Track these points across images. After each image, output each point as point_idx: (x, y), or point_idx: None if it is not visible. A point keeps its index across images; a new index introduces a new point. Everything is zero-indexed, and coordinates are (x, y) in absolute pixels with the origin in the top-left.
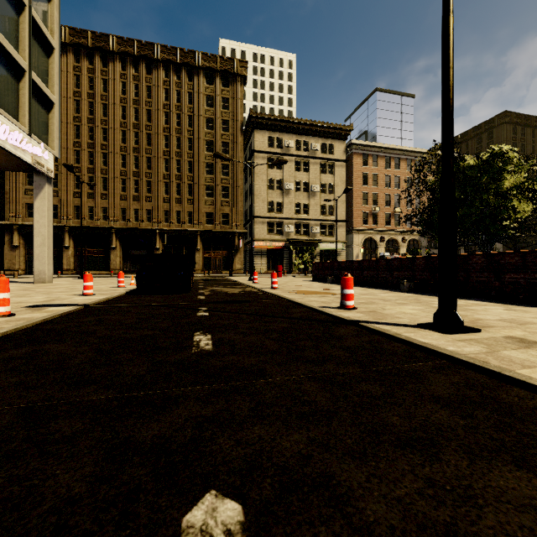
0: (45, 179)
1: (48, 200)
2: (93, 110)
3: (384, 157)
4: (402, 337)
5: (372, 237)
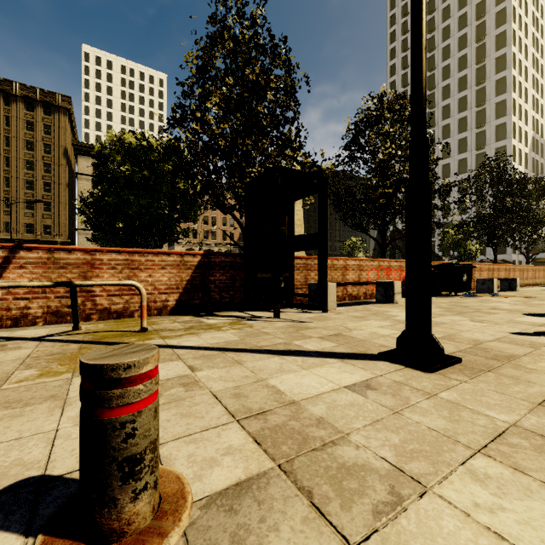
0: None
1: None
2: None
3: None
4: None
5: (193, 248)
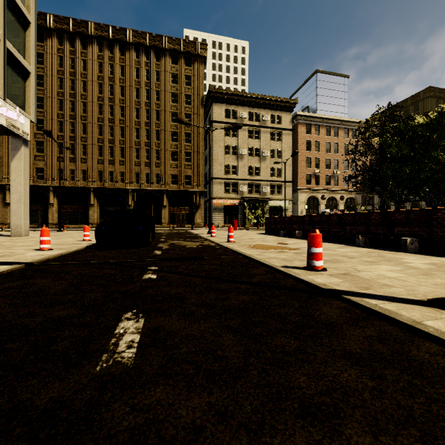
0: (21, 141)
1: (24, 161)
2: (74, 86)
3: (325, 126)
4: (432, 332)
5: (315, 196)
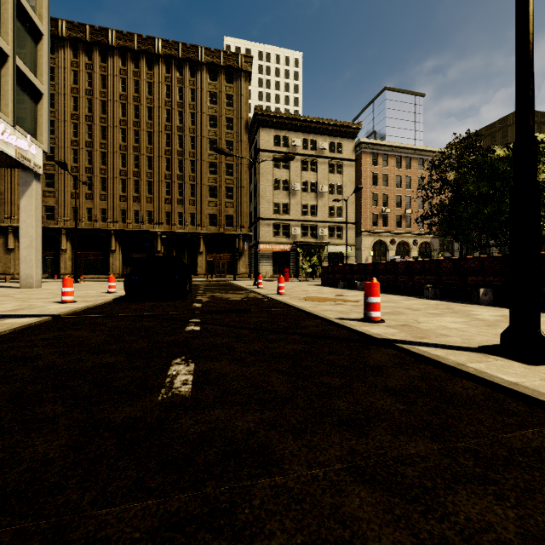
0: (33, 175)
1: (36, 199)
2: (92, 107)
3: (395, 156)
4: (471, 371)
5: (383, 240)
